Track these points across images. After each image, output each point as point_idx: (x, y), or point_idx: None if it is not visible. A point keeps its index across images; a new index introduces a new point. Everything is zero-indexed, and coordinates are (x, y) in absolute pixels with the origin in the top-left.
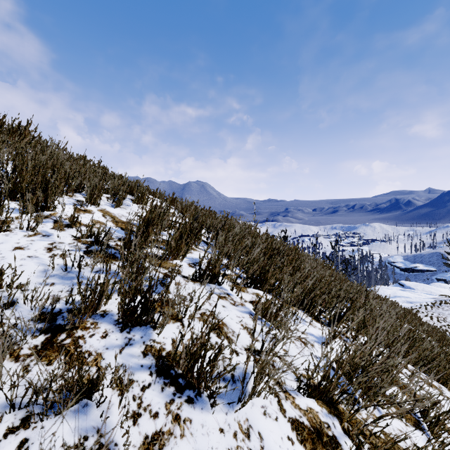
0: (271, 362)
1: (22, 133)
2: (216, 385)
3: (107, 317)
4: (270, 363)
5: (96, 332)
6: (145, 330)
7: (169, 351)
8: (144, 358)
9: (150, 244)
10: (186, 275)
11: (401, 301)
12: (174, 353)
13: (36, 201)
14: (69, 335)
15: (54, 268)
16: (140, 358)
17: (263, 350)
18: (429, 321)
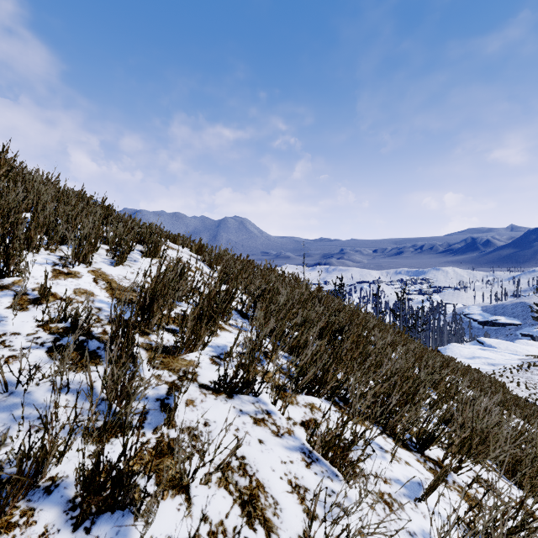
0: None
1: None
2: None
3: (55, 493)
4: None
5: (27, 535)
6: (119, 521)
7: None
8: None
9: (156, 328)
10: (205, 383)
11: (481, 364)
12: None
13: None
14: None
15: None
16: None
17: None
18: (516, 388)
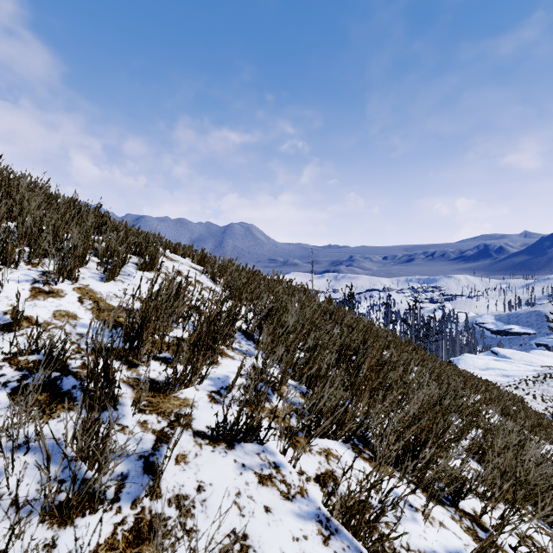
0: None
1: None
2: None
3: None
4: None
5: None
6: None
7: None
8: None
9: (145, 358)
10: (201, 429)
11: (496, 375)
12: None
13: None
14: None
15: None
16: None
17: None
18: (532, 401)
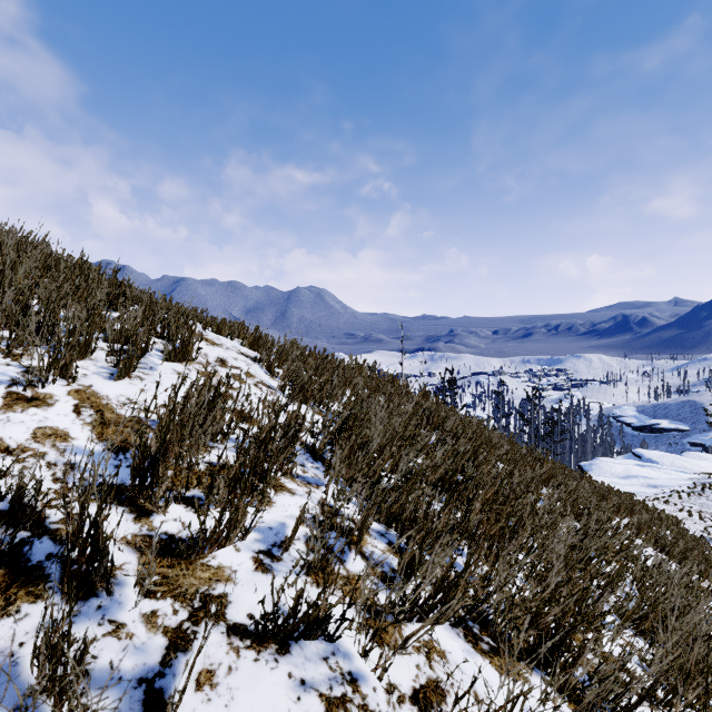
0: None
1: None
2: None
3: None
4: None
5: None
6: None
7: None
8: None
9: (163, 503)
10: (240, 621)
11: (639, 485)
12: None
13: None
14: None
15: None
16: None
17: None
18: (687, 519)
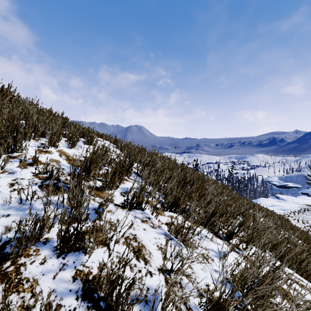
0: (179, 280)
1: (4, 94)
2: (129, 310)
3: (48, 244)
4: (177, 282)
5: (37, 258)
6: (77, 255)
7: (95, 274)
8: (73, 282)
9: (92, 178)
10: (117, 203)
11: (277, 209)
12: (99, 276)
13: (7, 145)
14: (13, 262)
15: (11, 202)
16: (69, 283)
17: (173, 269)
18: (297, 223)
